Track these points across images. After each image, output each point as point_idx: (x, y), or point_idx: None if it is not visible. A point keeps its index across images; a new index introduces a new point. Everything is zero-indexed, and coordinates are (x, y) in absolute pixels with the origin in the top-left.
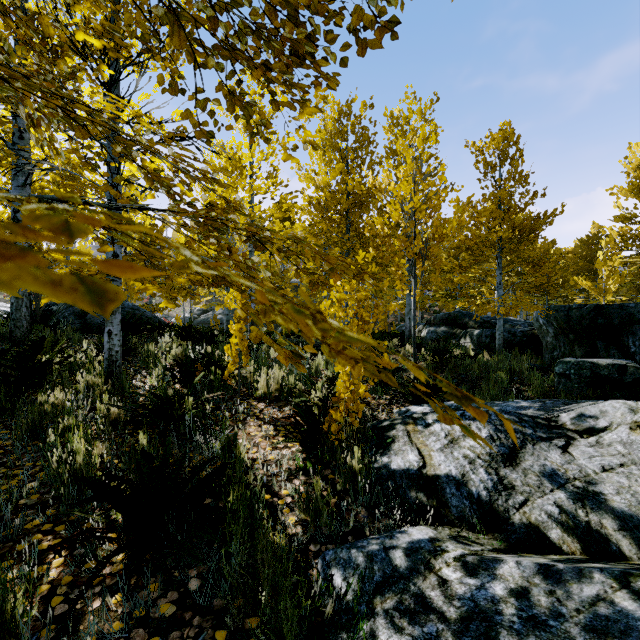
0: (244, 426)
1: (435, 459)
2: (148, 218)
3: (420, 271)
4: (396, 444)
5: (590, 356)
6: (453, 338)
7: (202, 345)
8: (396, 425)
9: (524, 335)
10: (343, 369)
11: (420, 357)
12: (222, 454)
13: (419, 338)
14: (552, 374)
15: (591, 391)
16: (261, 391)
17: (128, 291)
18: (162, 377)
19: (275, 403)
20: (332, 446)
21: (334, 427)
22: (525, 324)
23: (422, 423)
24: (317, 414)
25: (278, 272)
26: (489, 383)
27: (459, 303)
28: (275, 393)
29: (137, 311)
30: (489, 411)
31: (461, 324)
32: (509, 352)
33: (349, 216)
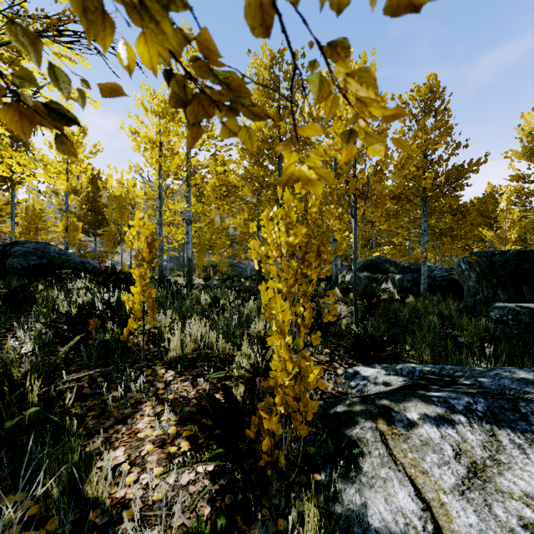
0: (132, 418)
1: (457, 519)
2: (89, 169)
3: (361, 210)
4: (367, 460)
5: (515, 300)
6: (375, 282)
7: (120, 292)
8: (358, 416)
9: (443, 280)
10: (281, 340)
11: (349, 301)
12: (62, 501)
13: (346, 283)
14: (484, 319)
15: (532, 338)
16: (172, 354)
17: (69, 238)
18: (37, 338)
19: (189, 370)
20: (263, 471)
21: (266, 445)
22: (442, 269)
23: (402, 418)
24: (243, 390)
25: (218, 225)
26: (423, 329)
27: (386, 249)
28: (192, 354)
29: (64, 256)
30: (519, 406)
31: (382, 270)
32: (430, 295)
33: (281, 161)
